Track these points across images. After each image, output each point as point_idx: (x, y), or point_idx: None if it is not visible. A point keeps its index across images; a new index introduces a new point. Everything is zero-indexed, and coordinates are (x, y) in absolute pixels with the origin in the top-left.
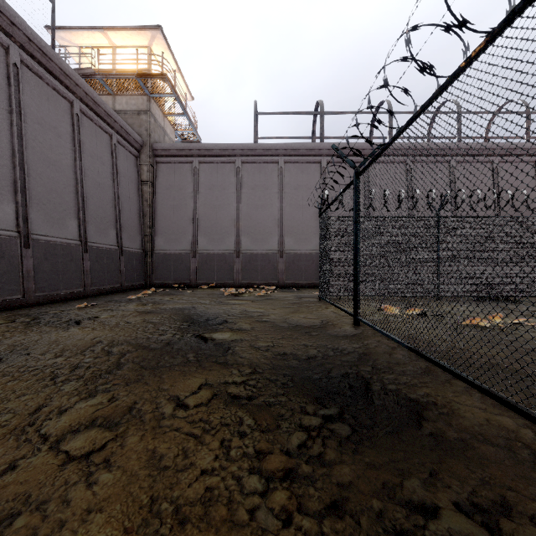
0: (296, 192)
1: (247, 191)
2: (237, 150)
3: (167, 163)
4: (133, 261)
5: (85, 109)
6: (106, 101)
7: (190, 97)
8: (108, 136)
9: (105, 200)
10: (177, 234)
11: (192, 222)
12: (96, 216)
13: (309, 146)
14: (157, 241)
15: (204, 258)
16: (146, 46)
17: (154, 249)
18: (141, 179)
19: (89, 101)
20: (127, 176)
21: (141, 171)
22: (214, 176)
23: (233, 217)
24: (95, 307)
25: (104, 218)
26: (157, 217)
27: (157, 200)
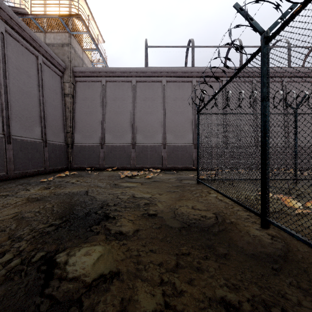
0: (174, 102)
1: (140, 101)
2: (133, 72)
3: (84, 82)
4: (56, 151)
5: (10, 31)
6: (39, 37)
7: (102, 40)
8: (34, 56)
9: (30, 104)
10: (90, 132)
11: (101, 123)
12: (21, 116)
13: (184, 69)
14: (76, 137)
15: (109, 149)
16: None
17: (74, 143)
18: (64, 93)
19: (14, 25)
20: (52, 89)
21: (64, 87)
22: (117, 91)
23: (130, 120)
24: None
25: (29, 117)
26: (76, 120)
27: (76, 108)
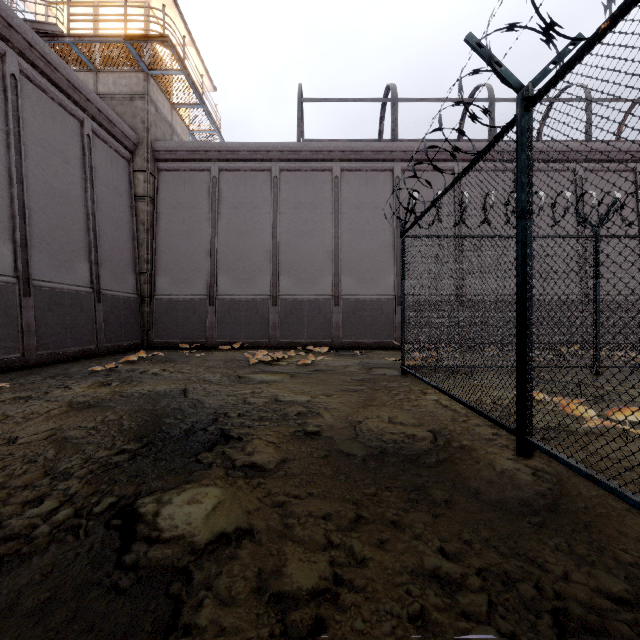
0: (357, 212)
1: (288, 211)
2: (273, 152)
3: (174, 171)
4: (120, 311)
5: (29, 70)
6: (85, 80)
7: (211, 86)
8: (77, 121)
9: (68, 217)
10: (188, 271)
11: (209, 255)
12: (51, 240)
13: (376, 146)
14: (158, 282)
15: (227, 306)
16: (142, 1)
17: (155, 294)
18: (136, 193)
19: (36, 59)
20: (112, 186)
21: (135, 181)
22: (241, 189)
23: (268, 248)
24: (6, 392)
25: (66, 244)
26: (158, 247)
27: (159, 223)
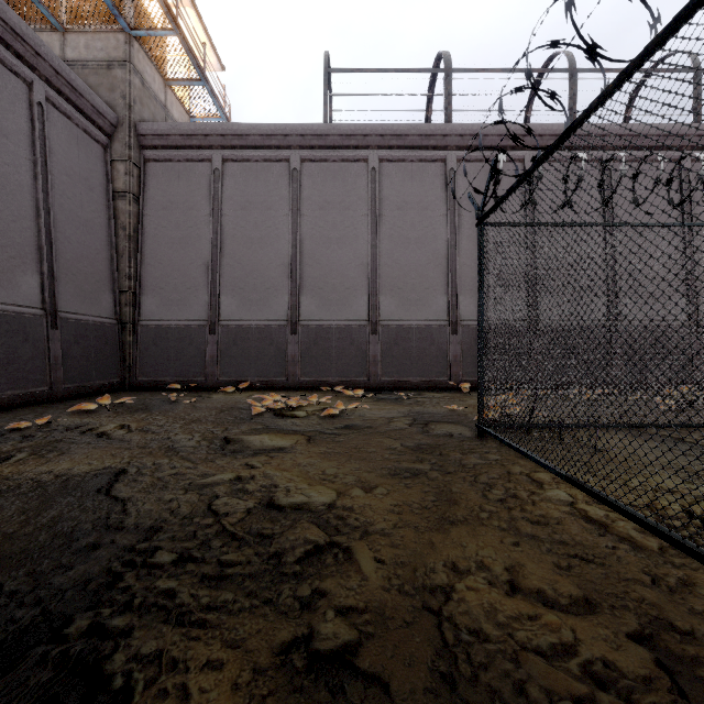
0: (400, 214)
1: (311, 212)
2: (293, 136)
3: (166, 162)
4: (89, 340)
5: None
6: (49, 43)
7: (218, 63)
8: (22, 82)
9: (6, 211)
10: (183, 290)
11: (209, 268)
12: None
13: (425, 128)
14: (144, 304)
15: (232, 335)
16: None
17: (139, 319)
18: (115, 188)
19: None
20: (78, 176)
21: (113, 173)
22: (251, 185)
23: (285, 259)
24: None
25: (1, 247)
26: (145, 259)
27: (145, 229)
